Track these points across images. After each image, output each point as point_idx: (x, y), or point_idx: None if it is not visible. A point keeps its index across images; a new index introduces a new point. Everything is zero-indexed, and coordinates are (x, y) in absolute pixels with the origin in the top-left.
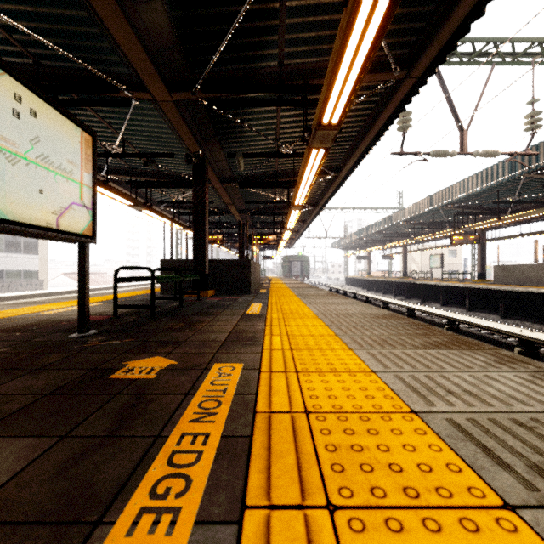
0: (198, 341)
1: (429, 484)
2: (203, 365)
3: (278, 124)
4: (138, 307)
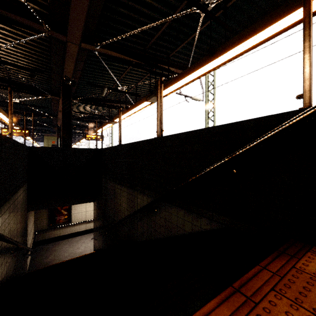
0: None
1: None
2: None
3: (0, 60)
4: None
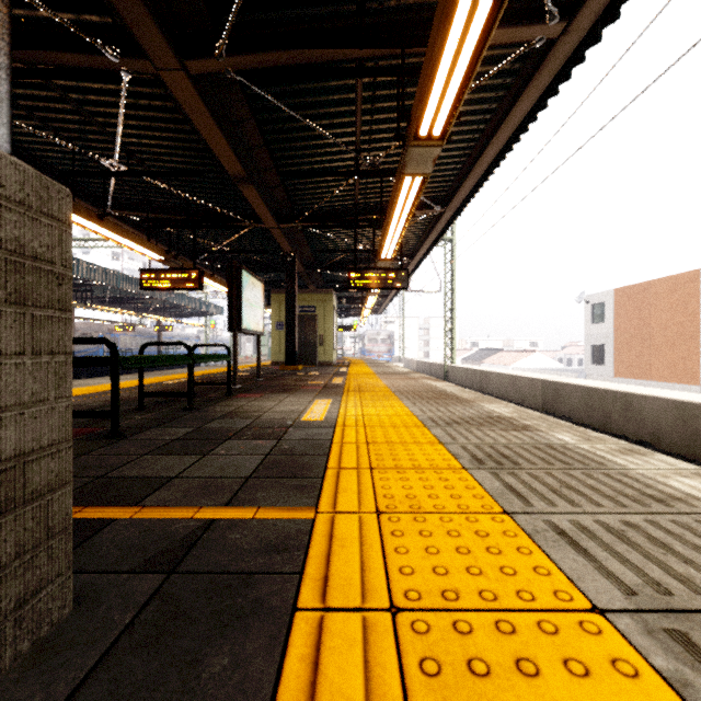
0: (169, 386)
1: (157, 378)
2: (176, 383)
3: None
4: (206, 383)
